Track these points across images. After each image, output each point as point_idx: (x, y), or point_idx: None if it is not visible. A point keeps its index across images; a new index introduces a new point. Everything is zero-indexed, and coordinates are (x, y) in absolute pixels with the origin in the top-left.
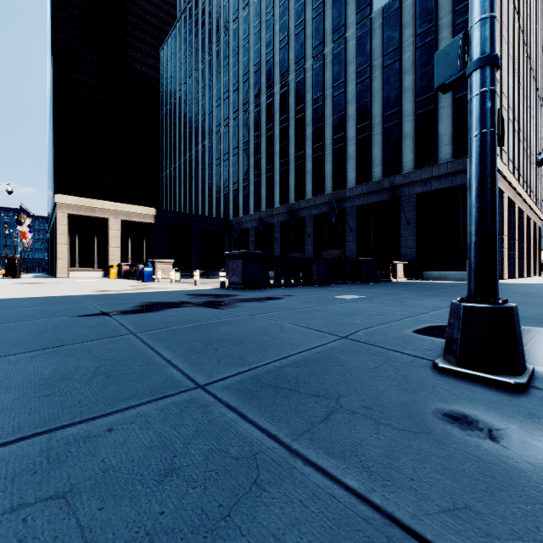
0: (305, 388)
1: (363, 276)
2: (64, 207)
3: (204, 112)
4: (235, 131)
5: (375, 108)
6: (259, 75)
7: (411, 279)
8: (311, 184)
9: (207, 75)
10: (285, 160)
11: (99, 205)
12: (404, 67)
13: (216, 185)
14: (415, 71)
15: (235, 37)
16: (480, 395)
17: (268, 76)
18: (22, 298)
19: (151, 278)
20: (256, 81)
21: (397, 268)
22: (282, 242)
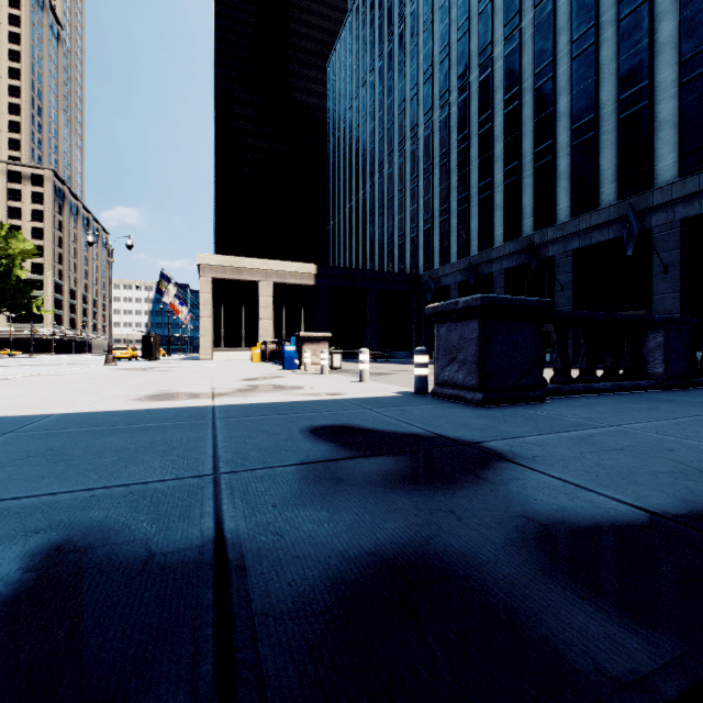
0: None
1: None
2: (206, 269)
3: (381, 127)
4: (427, 141)
5: None
6: (466, 42)
7: None
8: (568, 195)
9: (386, 73)
10: (514, 165)
11: (247, 265)
12: None
13: (399, 227)
14: None
15: None
16: None
17: (482, 36)
18: None
19: (295, 363)
20: (461, 53)
21: None
22: None
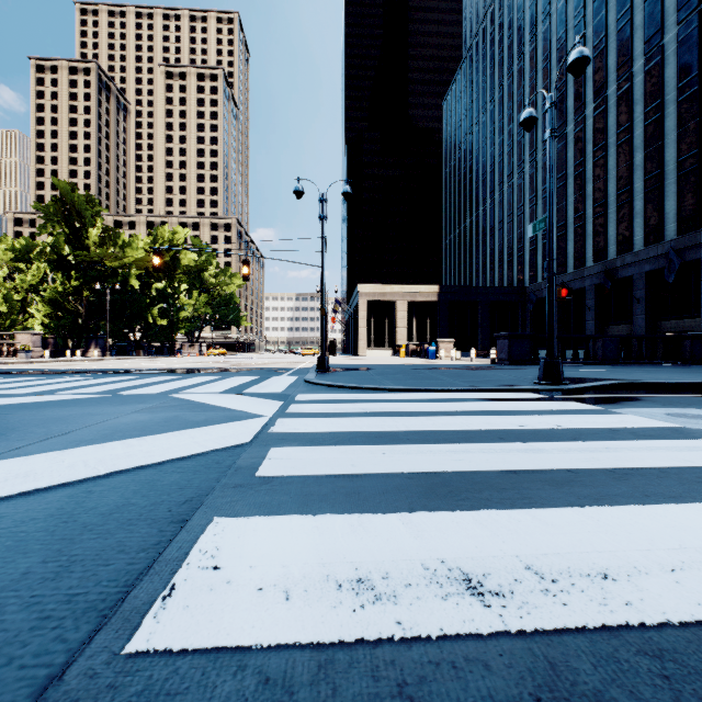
0: (480, 382)
1: (687, 355)
2: (363, 295)
3: (492, 161)
4: (531, 177)
5: None
6: (563, 100)
7: None
8: (642, 230)
9: (496, 116)
10: (601, 203)
11: (389, 290)
12: None
13: (508, 246)
14: None
15: (531, 61)
16: (532, 385)
17: (576, 98)
18: (369, 364)
19: (435, 356)
20: (560, 109)
21: None
22: (597, 311)
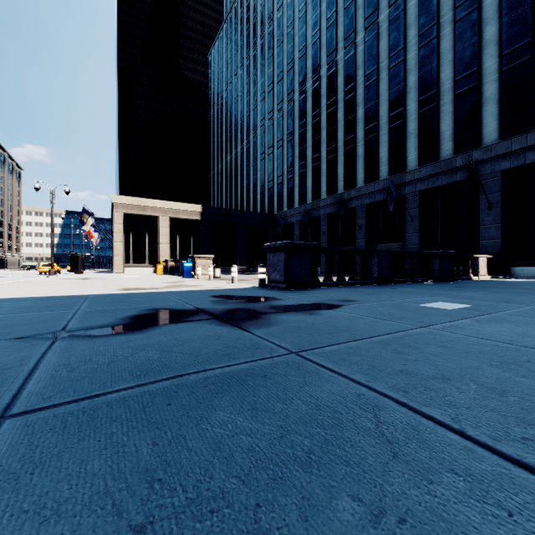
0: None
1: (436, 272)
2: (119, 207)
3: (248, 108)
4: (279, 123)
5: (444, 72)
6: (304, 61)
7: (496, 277)
8: (363, 170)
9: (252, 70)
10: (333, 147)
11: (150, 204)
12: (484, 16)
13: (261, 180)
14: (500, 18)
15: (279, 26)
16: None
17: (314, 60)
18: (27, 297)
19: (191, 274)
20: (301, 67)
21: (479, 263)
22: (329, 235)
